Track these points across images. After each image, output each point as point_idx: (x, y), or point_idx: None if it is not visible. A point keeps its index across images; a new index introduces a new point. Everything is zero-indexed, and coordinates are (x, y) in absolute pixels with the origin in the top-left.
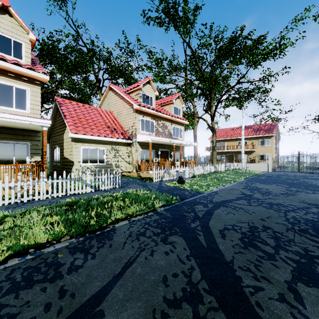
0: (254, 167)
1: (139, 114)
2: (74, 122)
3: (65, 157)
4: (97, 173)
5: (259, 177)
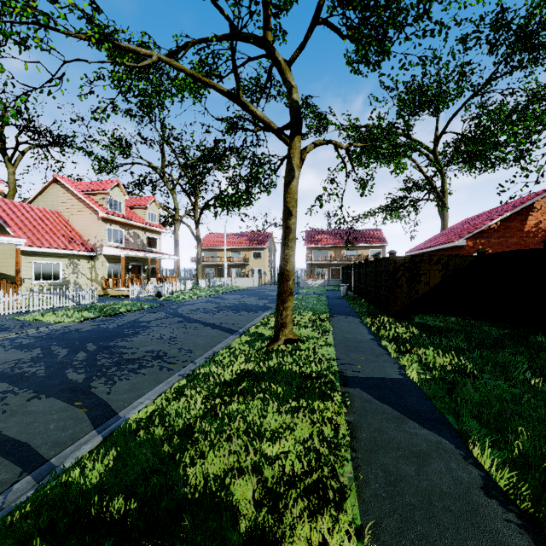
0: (243, 283)
1: (106, 222)
2: (21, 231)
3: (1, 273)
4: (53, 292)
5: (237, 291)
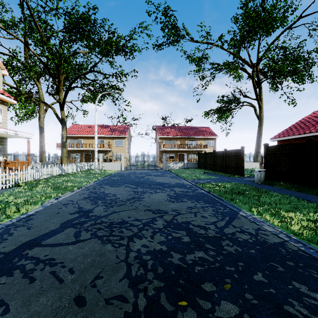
0: (110, 167)
1: None
2: None
3: None
4: None
5: (112, 177)
